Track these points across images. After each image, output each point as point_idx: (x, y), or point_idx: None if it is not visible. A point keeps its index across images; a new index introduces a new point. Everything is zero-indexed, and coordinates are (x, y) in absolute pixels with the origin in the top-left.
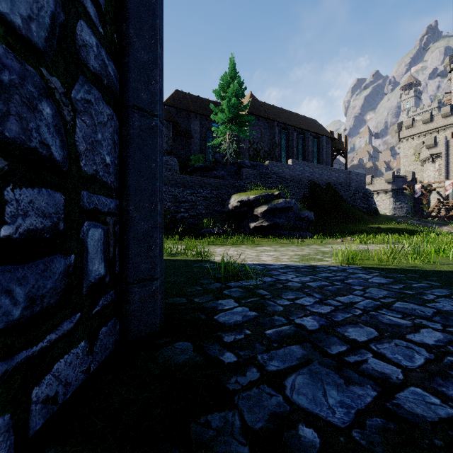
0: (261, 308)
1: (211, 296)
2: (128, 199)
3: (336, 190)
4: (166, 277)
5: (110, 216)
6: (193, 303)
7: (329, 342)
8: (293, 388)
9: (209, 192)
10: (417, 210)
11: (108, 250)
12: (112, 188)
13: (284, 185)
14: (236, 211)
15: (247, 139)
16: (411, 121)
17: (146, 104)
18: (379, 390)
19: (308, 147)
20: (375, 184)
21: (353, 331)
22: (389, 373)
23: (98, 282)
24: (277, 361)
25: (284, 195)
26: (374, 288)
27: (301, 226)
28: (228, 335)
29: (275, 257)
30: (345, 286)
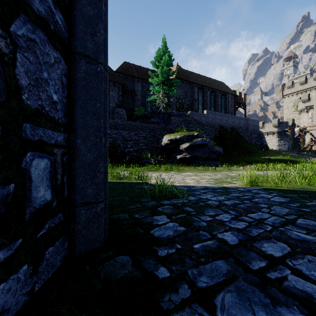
0: (188, 224)
1: (148, 213)
2: (75, 133)
3: (238, 132)
4: (114, 196)
5: (57, 148)
6: (134, 218)
7: (249, 257)
8: (223, 307)
9: (148, 133)
10: (295, 146)
11: (55, 178)
12: (60, 123)
13: (201, 128)
14: (167, 147)
15: (174, 96)
16: (291, 83)
17: (91, 52)
18: (307, 312)
19: (218, 102)
20: (265, 128)
21: (268, 246)
22: (311, 292)
23: (43, 207)
24: (206, 277)
25: (201, 135)
26: (276, 206)
27: (213, 157)
28: (162, 249)
29: (196, 180)
30: (253, 204)
